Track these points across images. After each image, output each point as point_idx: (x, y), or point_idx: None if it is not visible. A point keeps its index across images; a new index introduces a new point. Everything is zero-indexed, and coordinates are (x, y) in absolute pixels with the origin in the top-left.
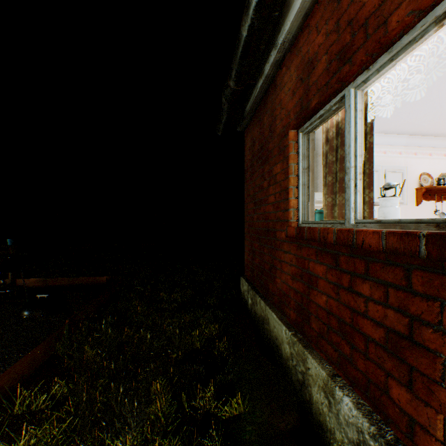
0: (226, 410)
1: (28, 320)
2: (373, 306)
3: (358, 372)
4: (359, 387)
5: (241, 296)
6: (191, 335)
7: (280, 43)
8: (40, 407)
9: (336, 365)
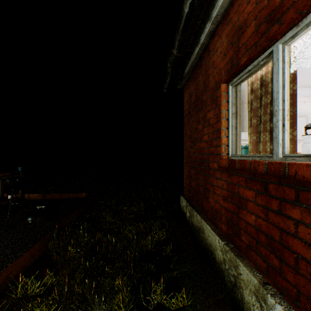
0: (173, 303)
1: (30, 224)
2: (305, 229)
3: (288, 283)
4: (288, 296)
5: (181, 209)
6: (145, 239)
7: (214, 16)
8: (35, 292)
9: (265, 273)
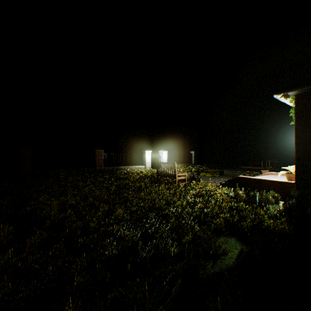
0: None
1: None
2: None
3: None
4: None
5: None
6: None
7: None
8: None
9: None
